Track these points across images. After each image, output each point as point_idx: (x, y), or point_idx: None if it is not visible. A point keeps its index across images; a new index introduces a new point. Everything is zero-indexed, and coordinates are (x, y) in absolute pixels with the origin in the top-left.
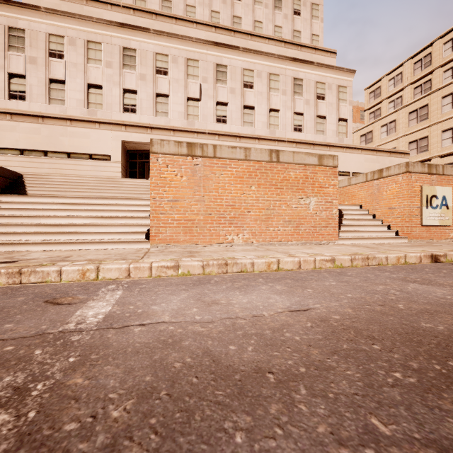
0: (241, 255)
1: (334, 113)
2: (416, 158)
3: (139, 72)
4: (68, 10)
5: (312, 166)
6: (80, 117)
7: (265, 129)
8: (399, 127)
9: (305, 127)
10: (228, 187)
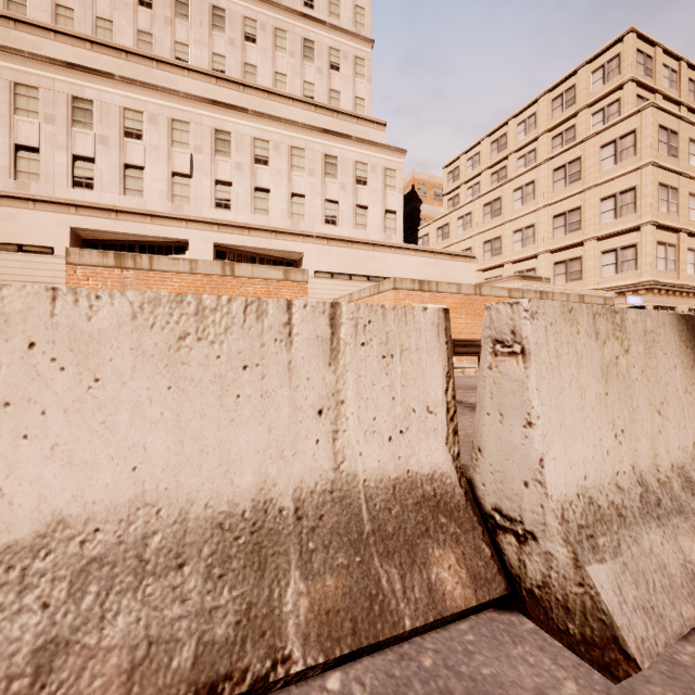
0: None
1: (379, 203)
2: (490, 262)
3: (99, 133)
4: None
5: (276, 281)
6: (2, 191)
7: (285, 220)
8: (475, 222)
9: (340, 219)
10: None
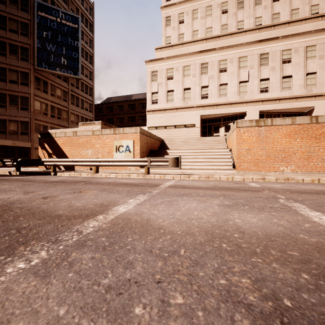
0: (294, 176)
1: None
2: None
3: (210, 75)
4: (173, 53)
5: None
6: (180, 106)
7: (301, 90)
8: None
9: None
10: (280, 141)
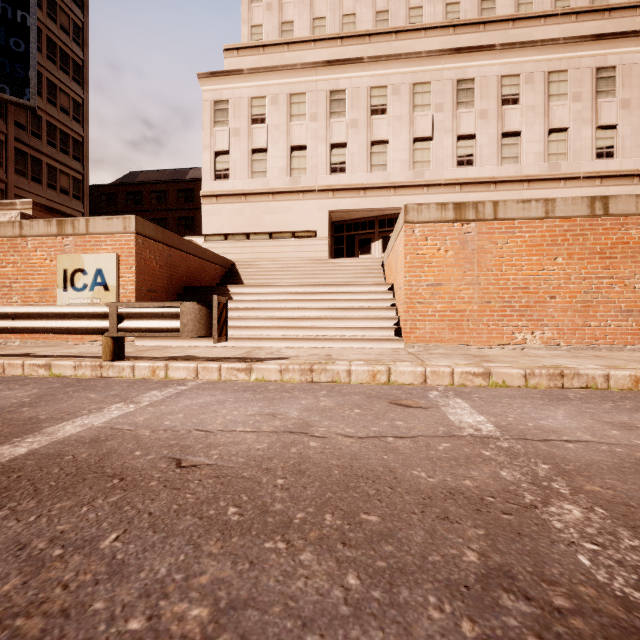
0: (569, 363)
1: None
2: None
3: (350, 118)
4: (268, 64)
5: None
6: (282, 188)
7: (539, 164)
8: None
9: (620, 149)
10: (517, 262)
